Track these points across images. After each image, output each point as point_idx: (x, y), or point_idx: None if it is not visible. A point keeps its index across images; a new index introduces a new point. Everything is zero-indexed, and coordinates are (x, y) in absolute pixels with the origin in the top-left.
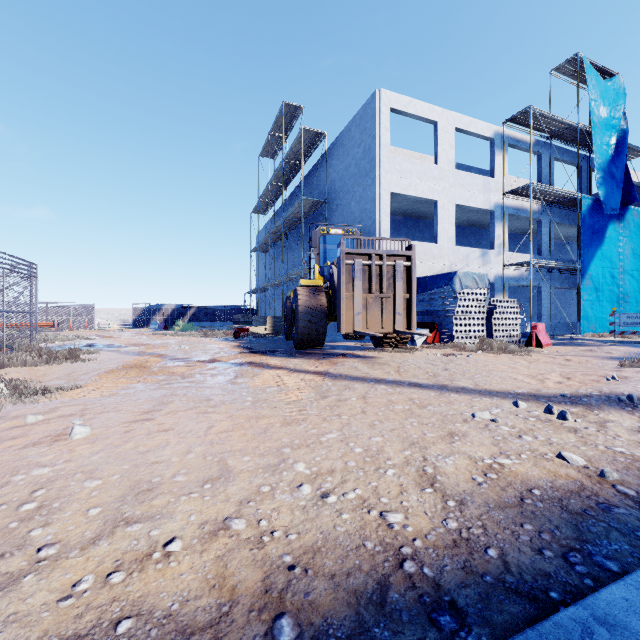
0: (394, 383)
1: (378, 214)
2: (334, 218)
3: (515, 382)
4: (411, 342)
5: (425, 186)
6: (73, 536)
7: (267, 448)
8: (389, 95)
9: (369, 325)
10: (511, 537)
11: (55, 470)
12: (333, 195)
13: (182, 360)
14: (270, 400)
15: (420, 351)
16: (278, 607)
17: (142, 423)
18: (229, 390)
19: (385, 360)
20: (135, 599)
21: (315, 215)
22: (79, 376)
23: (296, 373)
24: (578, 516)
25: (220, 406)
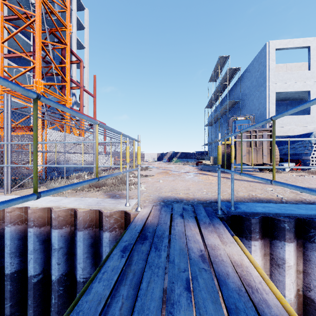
0: (250, 181)
1: (268, 104)
2: (245, 108)
3: (314, 185)
4: (283, 169)
5: (300, 84)
6: (166, 191)
7: (198, 187)
8: (275, 42)
9: (250, 160)
10: (240, 200)
11: (159, 185)
12: (244, 96)
13: (177, 172)
14: (202, 181)
15: (283, 173)
16: (195, 199)
17: (171, 181)
18: (191, 179)
19: (258, 175)
20: (176, 195)
21: (235, 107)
22: (151, 174)
23: (214, 176)
24: (261, 200)
25: (188, 181)
